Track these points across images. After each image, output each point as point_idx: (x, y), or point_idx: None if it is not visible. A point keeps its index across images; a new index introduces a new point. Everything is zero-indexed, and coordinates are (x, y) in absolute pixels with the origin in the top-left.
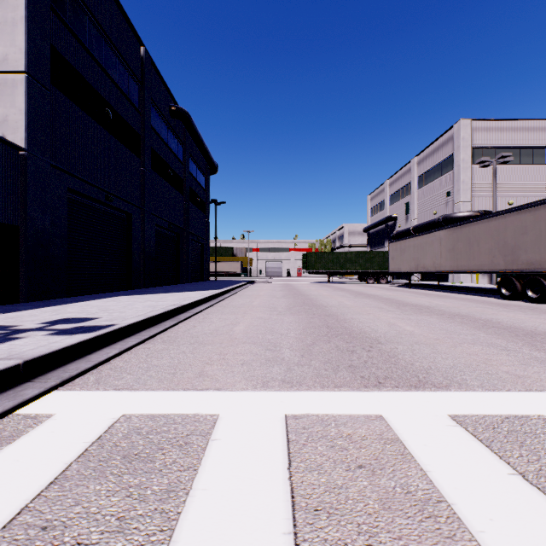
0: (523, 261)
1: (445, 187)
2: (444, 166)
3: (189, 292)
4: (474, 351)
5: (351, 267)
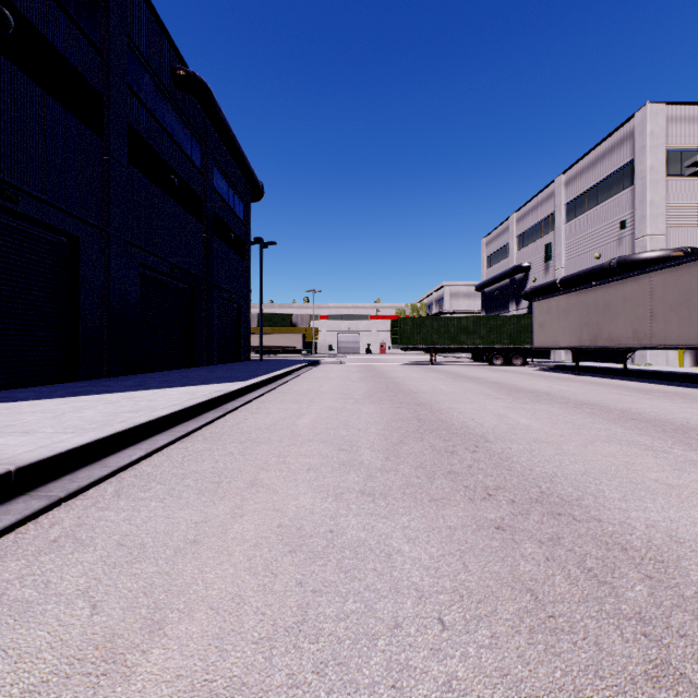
0: None
1: (617, 214)
2: (615, 183)
3: (176, 388)
4: None
5: (466, 340)
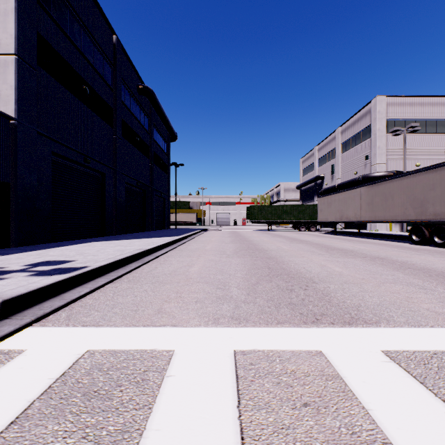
0: (430, 212)
1: (364, 152)
2: (363, 135)
3: (153, 238)
4: (396, 290)
5: (286, 217)
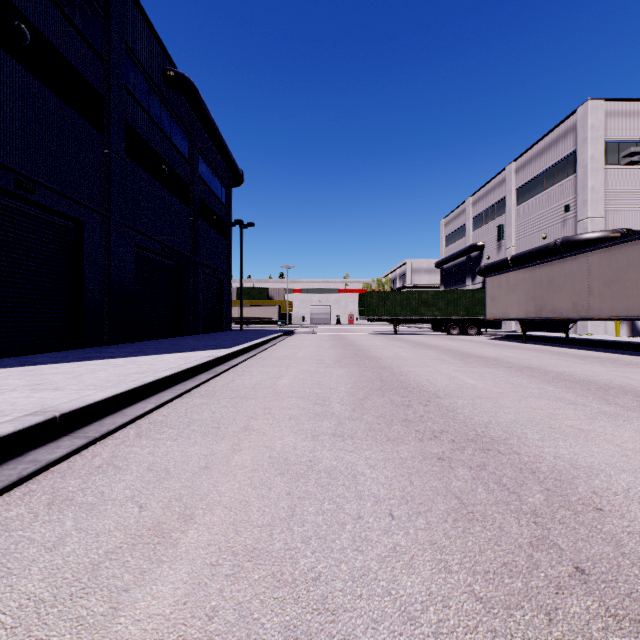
0: None
1: (562, 199)
2: (560, 170)
3: (170, 354)
4: None
5: (426, 312)
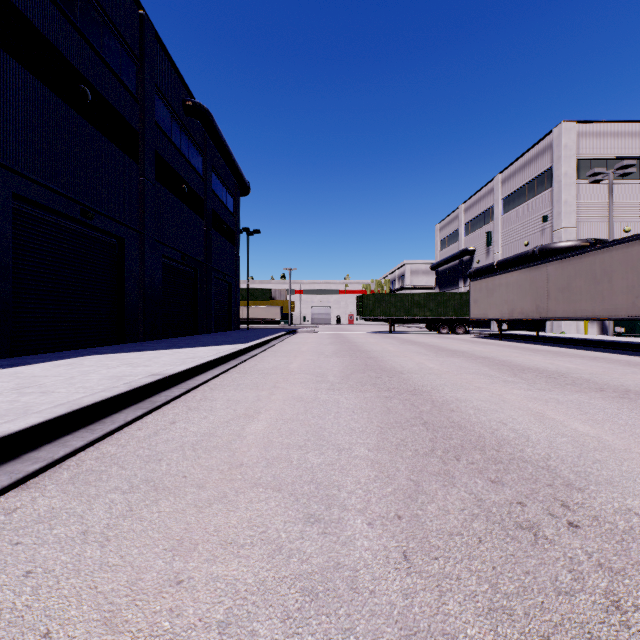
0: None
1: (541, 210)
2: (539, 184)
3: (201, 347)
4: None
5: (418, 313)
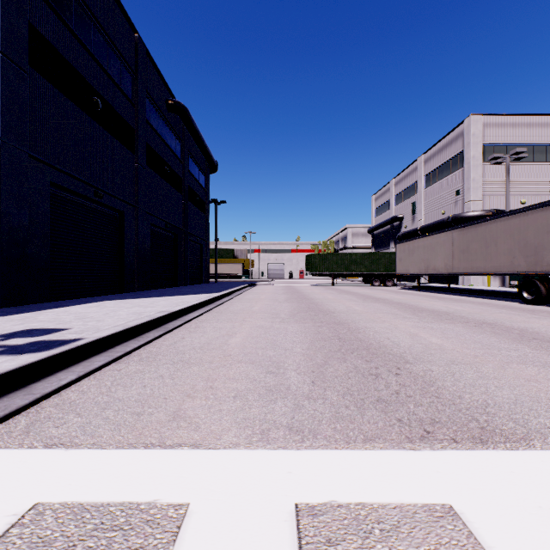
0: (548, 262)
1: (454, 185)
2: (453, 164)
3: (185, 295)
4: (532, 375)
5: (356, 269)
